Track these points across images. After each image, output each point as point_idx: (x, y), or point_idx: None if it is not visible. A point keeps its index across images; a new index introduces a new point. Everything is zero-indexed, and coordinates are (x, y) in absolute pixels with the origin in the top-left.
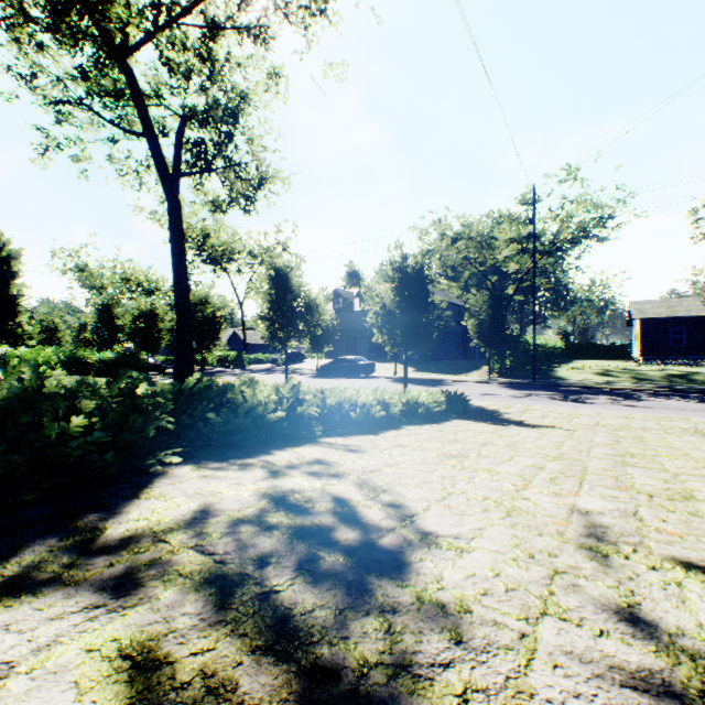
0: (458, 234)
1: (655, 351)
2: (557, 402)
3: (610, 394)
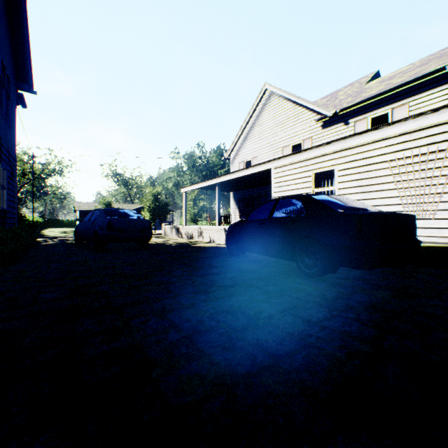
0: None
1: None
2: None
3: None
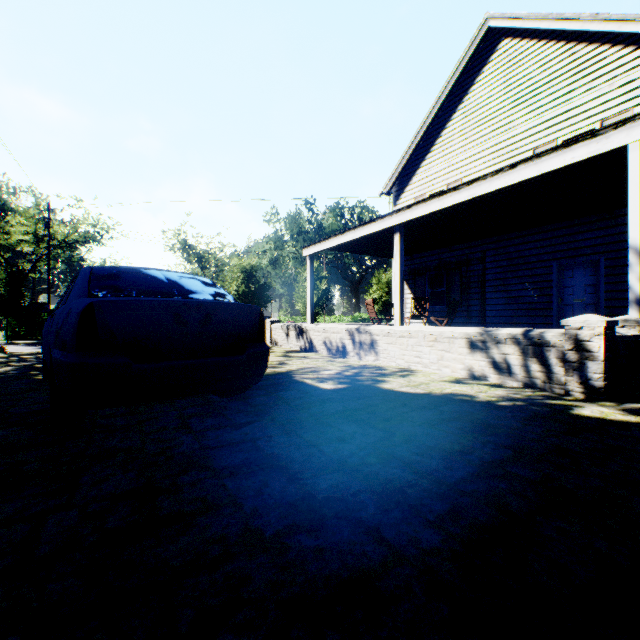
0: None
1: None
2: None
3: None
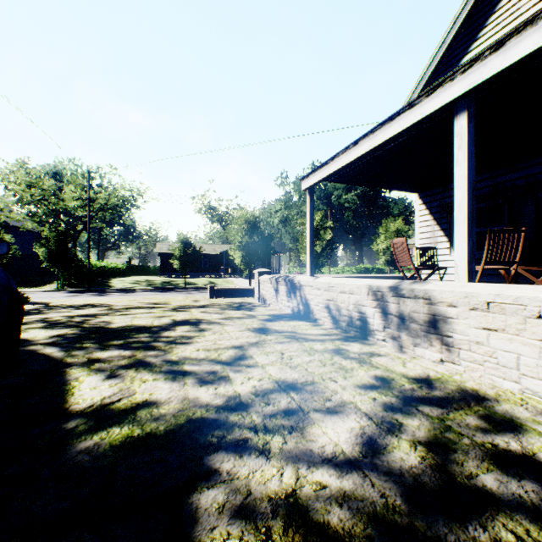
0: (34, 183)
1: (167, 270)
2: (91, 296)
3: (125, 292)
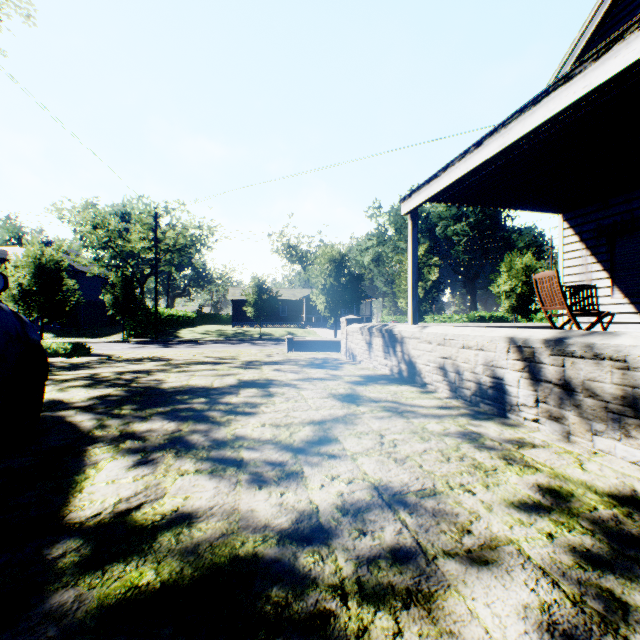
0: (100, 224)
1: (241, 319)
2: (157, 348)
3: (194, 343)
